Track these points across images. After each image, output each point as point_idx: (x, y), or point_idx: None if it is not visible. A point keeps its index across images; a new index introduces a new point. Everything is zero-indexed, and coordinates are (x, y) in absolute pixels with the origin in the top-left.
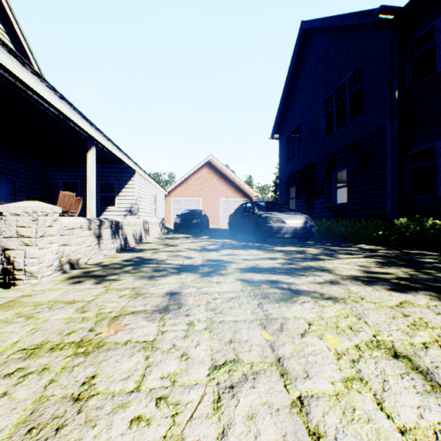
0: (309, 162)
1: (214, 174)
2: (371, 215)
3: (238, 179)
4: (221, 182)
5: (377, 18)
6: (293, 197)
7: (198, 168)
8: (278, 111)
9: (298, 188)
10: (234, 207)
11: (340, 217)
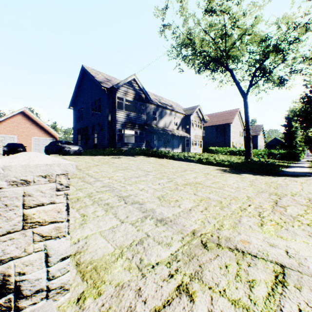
0: (86, 125)
1: (28, 120)
2: (103, 147)
3: (47, 126)
4: (34, 126)
5: (102, 88)
6: (80, 139)
7: (13, 115)
8: (73, 96)
9: (82, 136)
10: (44, 143)
11: (96, 148)
